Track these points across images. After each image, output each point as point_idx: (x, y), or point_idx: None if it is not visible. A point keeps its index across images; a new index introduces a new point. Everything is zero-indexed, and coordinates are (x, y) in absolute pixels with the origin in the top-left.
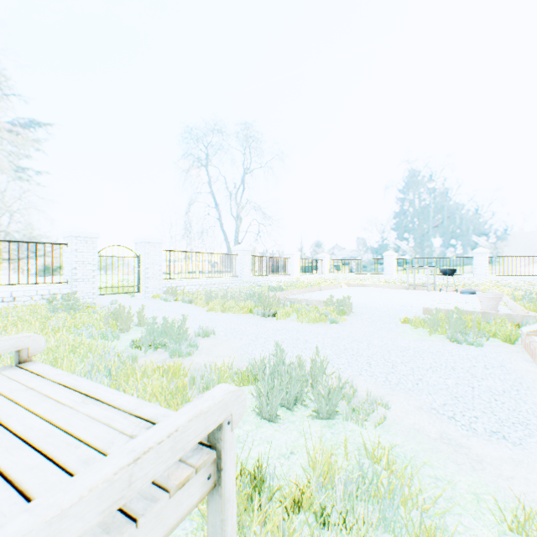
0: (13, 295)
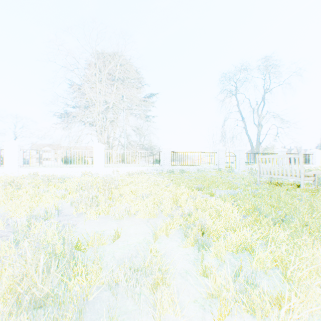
0: (205, 168)
